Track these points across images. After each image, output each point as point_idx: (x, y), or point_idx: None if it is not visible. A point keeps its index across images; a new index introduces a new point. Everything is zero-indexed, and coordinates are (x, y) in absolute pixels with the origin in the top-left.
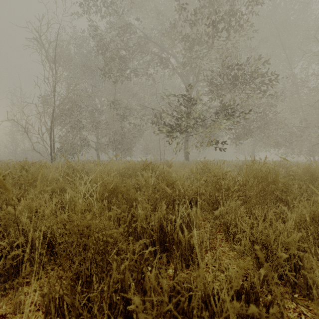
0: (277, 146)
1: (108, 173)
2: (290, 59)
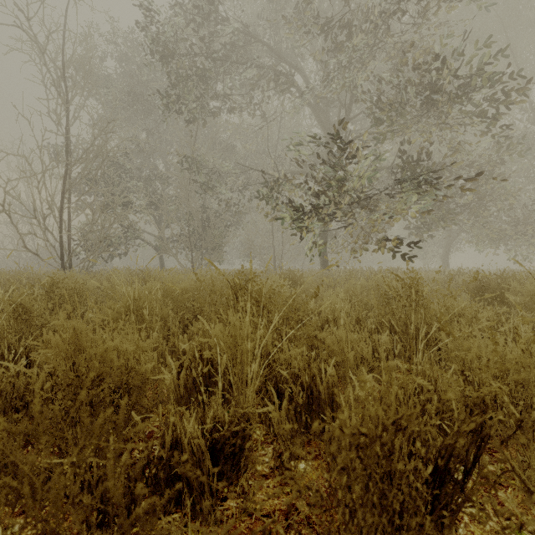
0: (498, 243)
1: (136, 307)
2: (525, 74)
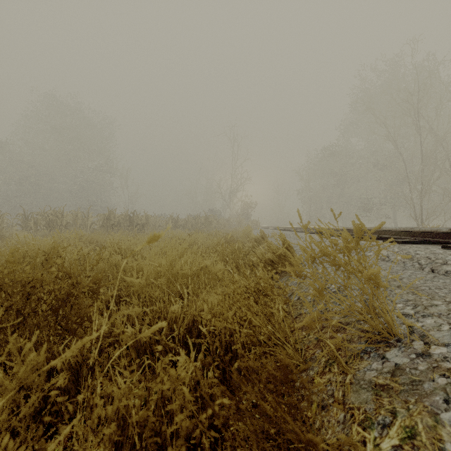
0: None
1: None
2: None
